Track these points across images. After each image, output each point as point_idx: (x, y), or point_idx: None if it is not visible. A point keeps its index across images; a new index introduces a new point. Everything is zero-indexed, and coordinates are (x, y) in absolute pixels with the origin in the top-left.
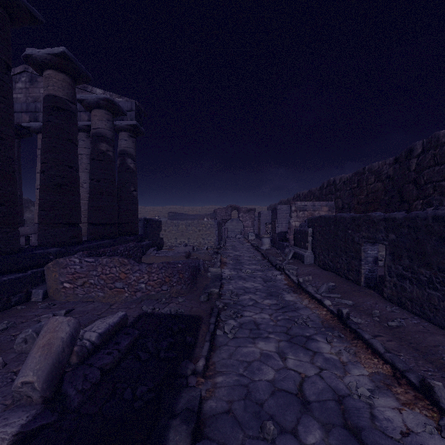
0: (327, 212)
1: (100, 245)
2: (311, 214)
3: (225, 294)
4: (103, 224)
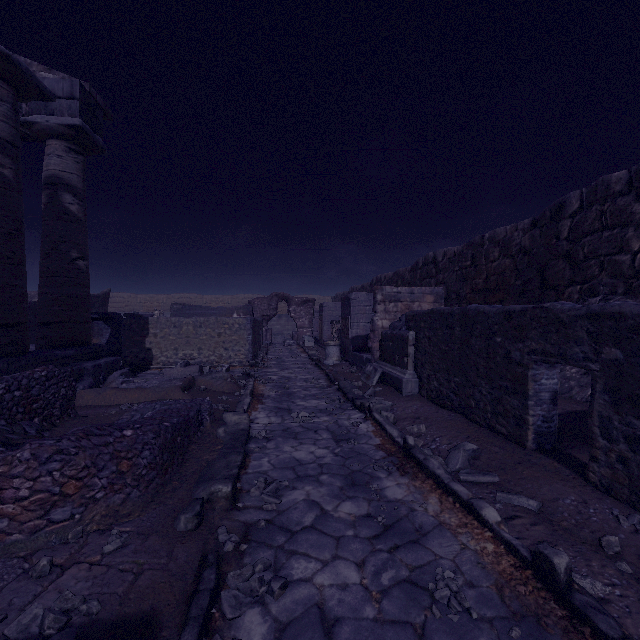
0: (433, 304)
1: None
2: (408, 307)
3: (250, 490)
4: None
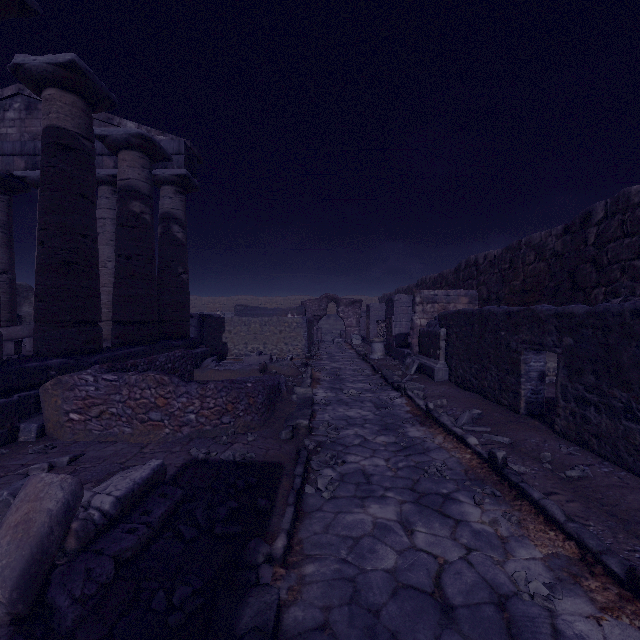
0: (467, 305)
1: (130, 353)
2: (444, 308)
3: (318, 428)
4: (136, 323)
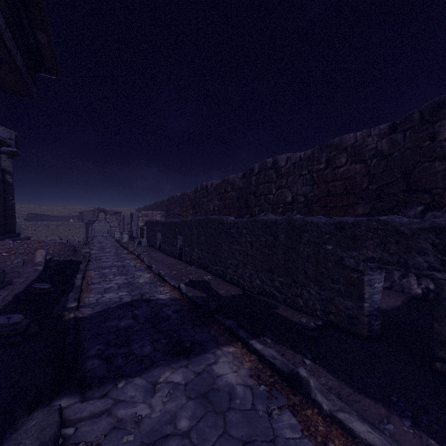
0: (161, 217)
1: None
2: (151, 218)
3: (93, 257)
4: None
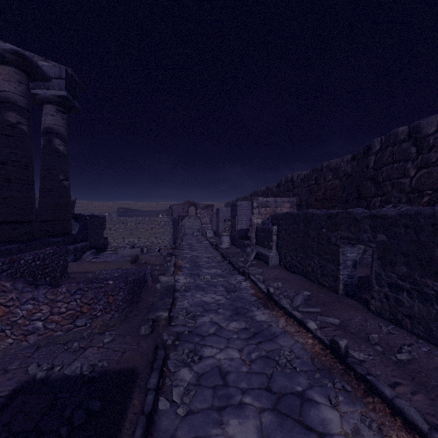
0: (289, 208)
1: (1, 251)
2: (274, 211)
3: (178, 316)
4: (12, 223)
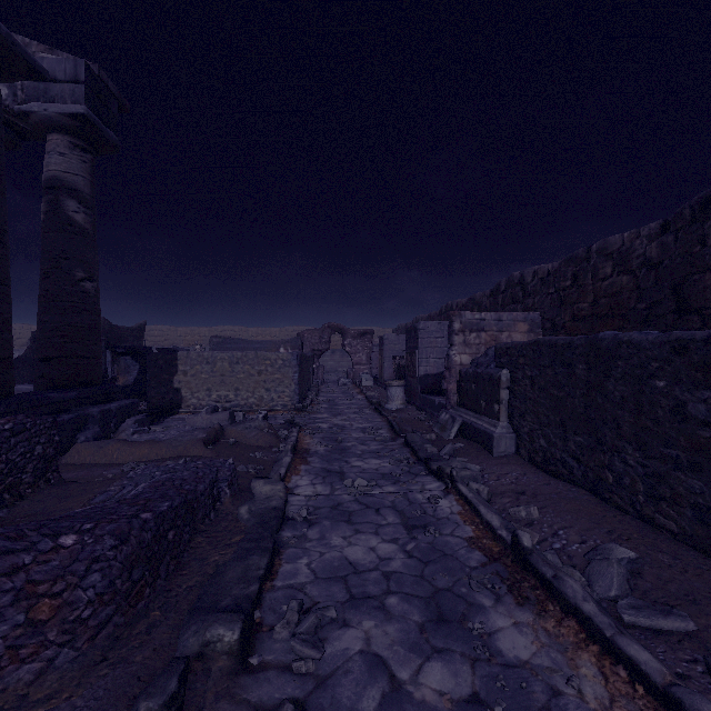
0: (527, 334)
1: None
2: (494, 338)
3: (274, 626)
4: None
